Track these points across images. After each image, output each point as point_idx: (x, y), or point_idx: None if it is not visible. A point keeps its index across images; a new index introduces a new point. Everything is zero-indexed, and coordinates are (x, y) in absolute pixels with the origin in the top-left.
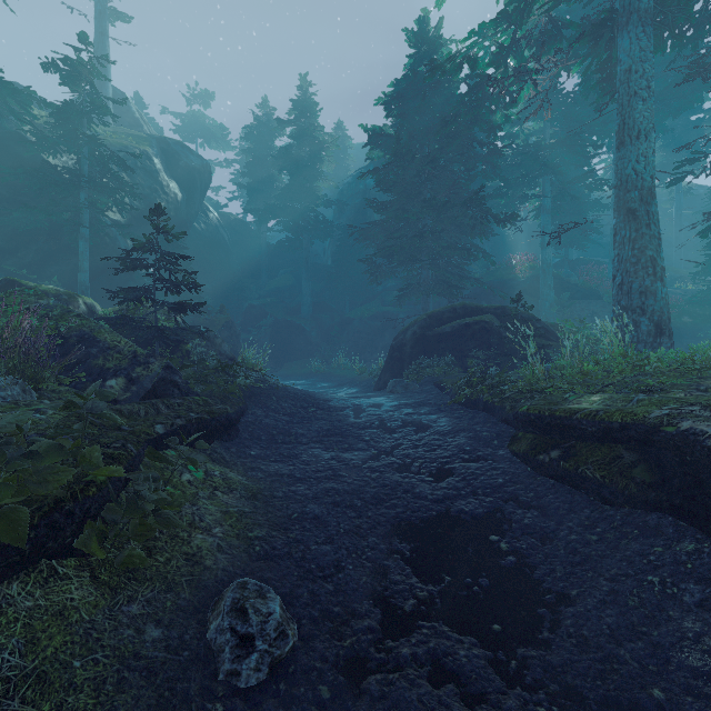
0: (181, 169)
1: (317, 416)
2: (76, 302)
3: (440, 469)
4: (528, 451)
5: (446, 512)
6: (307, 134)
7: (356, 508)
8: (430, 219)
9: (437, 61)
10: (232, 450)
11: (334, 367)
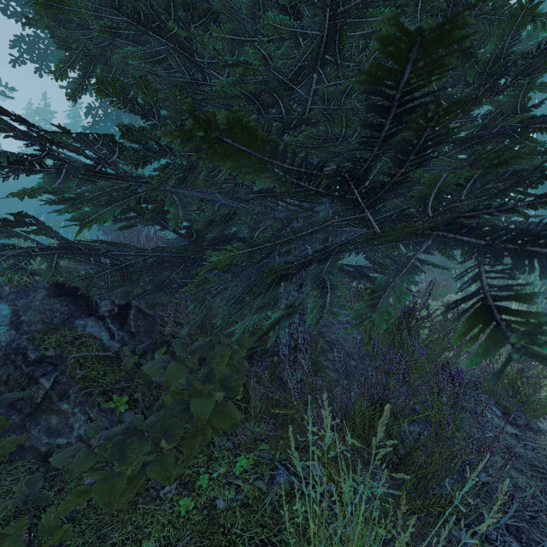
0: None
1: None
2: None
3: None
4: None
5: None
6: None
7: None
8: None
9: None
10: None
11: None
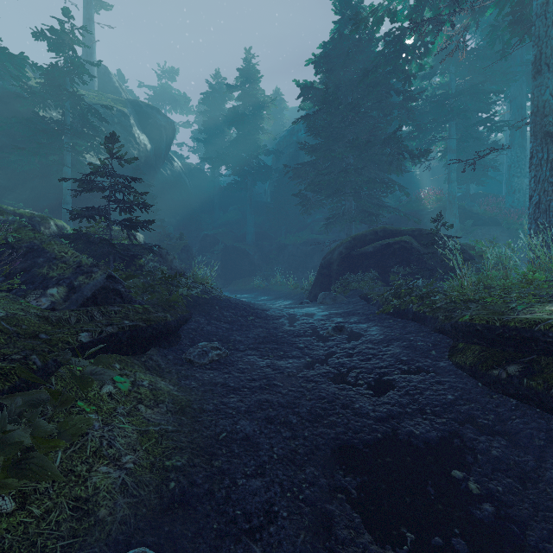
0: (150, 125)
1: (255, 324)
2: (47, 224)
3: (378, 380)
4: (476, 364)
5: (392, 435)
6: (250, 96)
7: (291, 425)
8: (353, 158)
9: (361, 15)
10: (169, 357)
11: (273, 283)
